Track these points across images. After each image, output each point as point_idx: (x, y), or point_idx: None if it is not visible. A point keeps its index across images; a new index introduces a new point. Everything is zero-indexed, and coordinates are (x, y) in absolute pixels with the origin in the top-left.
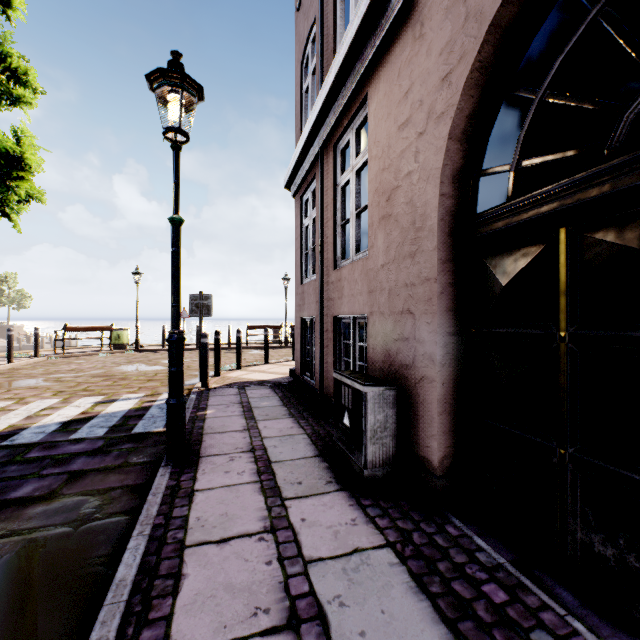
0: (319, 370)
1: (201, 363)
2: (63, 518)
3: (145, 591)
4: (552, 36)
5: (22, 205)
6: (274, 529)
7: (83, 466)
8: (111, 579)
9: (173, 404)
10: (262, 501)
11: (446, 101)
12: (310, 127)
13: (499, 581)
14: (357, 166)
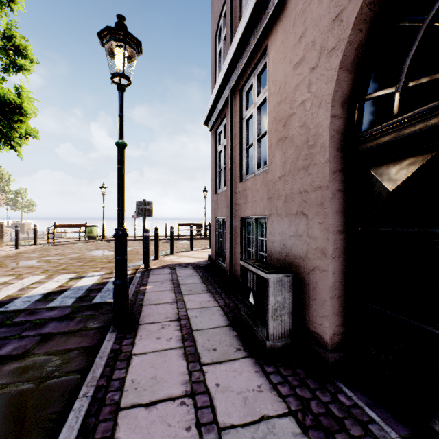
0: (229, 257)
1: (144, 250)
2: (30, 375)
3: None
4: None
5: (23, 140)
6: (193, 393)
7: (53, 329)
8: (58, 436)
9: (118, 284)
10: (184, 366)
11: (337, 37)
12: (222, 76)
13: None
14: (258, 102)
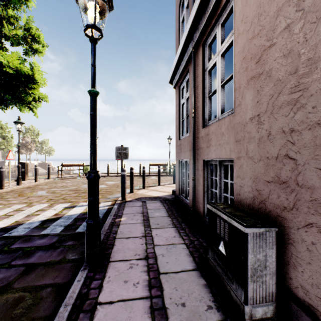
0: (192, 195)
1: (121, 186)
2: None
3: None
4: None
5: (38, 103)
6: None
7: (37, 259)
8: None
9: (90, 223)
10: None
11: None
12: (186, 34)
13: None
14: (222, 49)
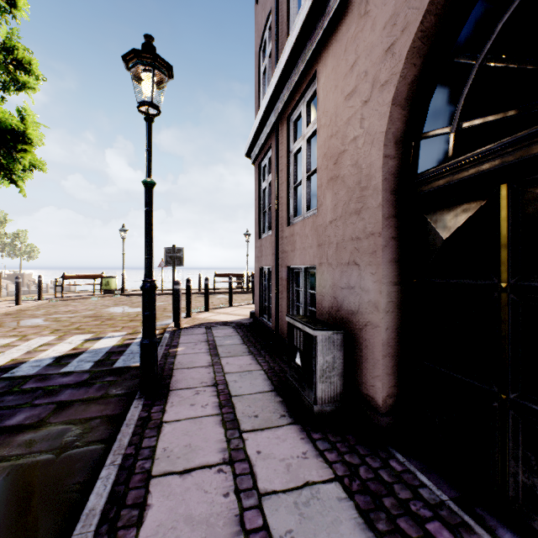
0: (274, 313)
1: (174, 306)
2: (47, 445)
3: (112, 521)
4: (478, 22)
5: (27, 173)
6: (232, 461)
7: (69, 397)
8: (84, 506)
9: (146, 344)
10: (222, 433)
11: (390, 70)
12: (267, 102)
13: (443, 519)
14: (308, 134)
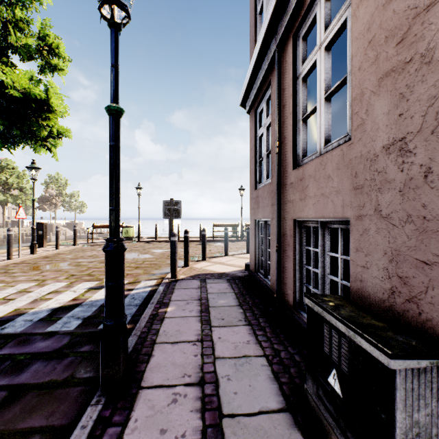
0: (275, 274)
1: (170, 258)
2: None
3: None
4: None
5: (58, 141)
6: None
7: (30, 377)
8: None
9: (108, 325)
10: None
11: None
12: (266, 25)
13: None
14: (328, 38)
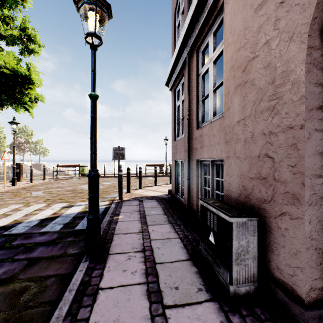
0: (187, 193)
1: (118, 186)
2: (8, 304)
3: None
4: None
5: (34, 104)
6: None
7: (39, 254)
8: None
9: (91, 219)
10: (147, 307)
11: None
12: (181, 40)
13: None
14: (214, 57)
